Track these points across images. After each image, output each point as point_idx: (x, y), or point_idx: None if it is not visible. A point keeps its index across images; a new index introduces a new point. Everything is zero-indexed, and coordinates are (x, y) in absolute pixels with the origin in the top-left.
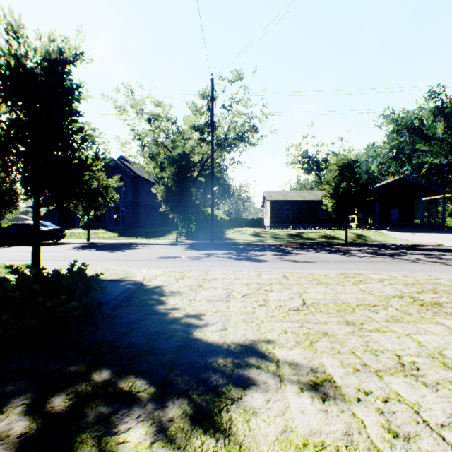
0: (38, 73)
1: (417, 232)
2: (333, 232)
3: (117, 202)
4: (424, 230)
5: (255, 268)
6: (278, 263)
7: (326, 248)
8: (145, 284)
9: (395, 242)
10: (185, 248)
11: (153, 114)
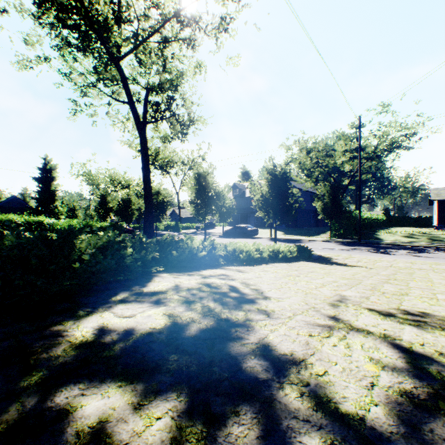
0: (278, 175)
1: None
2: None
3: None
4: None
5: (380, 256)
6: (400, 256)
7: None
8: (323, 256)
9: None
10: (337, 244)
11: (311, 148)
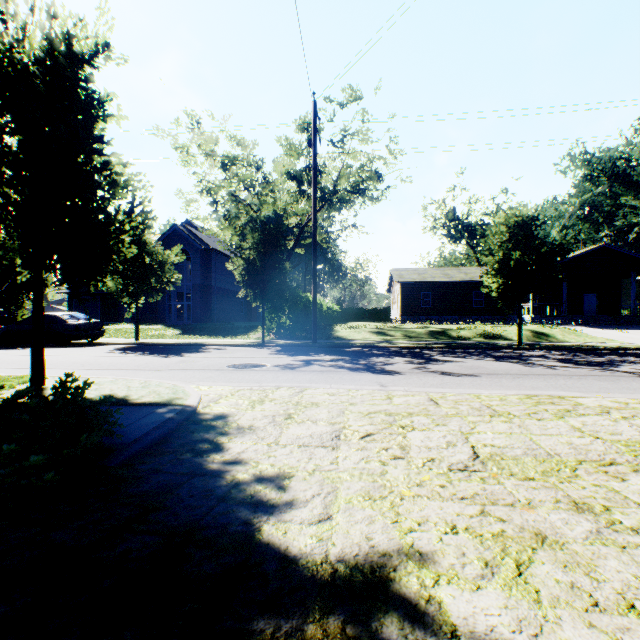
0: (37, 74)
1: (627, 328)
2: (497, 329)
3: (178, 284)
4: (639, 326)
5: (381, 384)
6: (418, 377)
7: (490, 352)
8: (199, 413)
9: (597, 344)
10: (274, 351)
11: (229, 157)
